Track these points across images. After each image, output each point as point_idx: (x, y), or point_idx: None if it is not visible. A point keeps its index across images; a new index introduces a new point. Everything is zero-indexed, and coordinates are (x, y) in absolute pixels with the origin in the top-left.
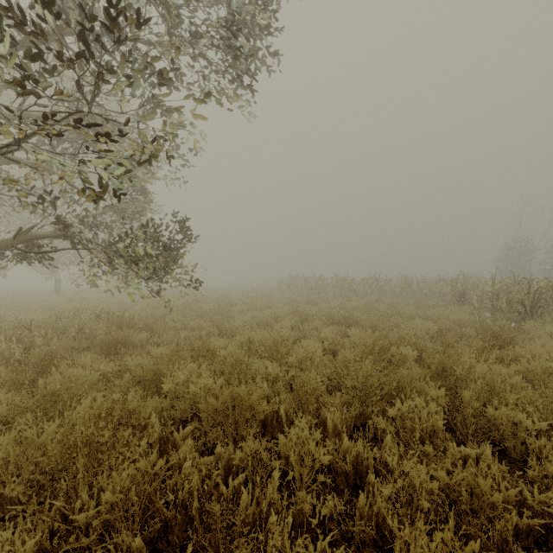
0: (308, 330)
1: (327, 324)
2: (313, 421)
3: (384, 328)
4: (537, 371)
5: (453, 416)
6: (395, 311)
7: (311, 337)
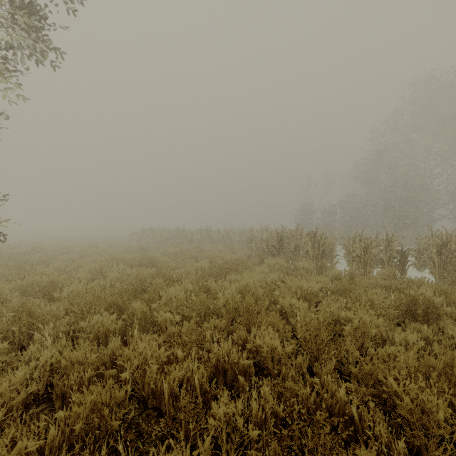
0: (107, 272)
1: (139, 266)
2: (22, 338)
3: (179, 267)
4: (217, 288)
5: (132, 321)
6: (197, 254)
7: (100, 277)
